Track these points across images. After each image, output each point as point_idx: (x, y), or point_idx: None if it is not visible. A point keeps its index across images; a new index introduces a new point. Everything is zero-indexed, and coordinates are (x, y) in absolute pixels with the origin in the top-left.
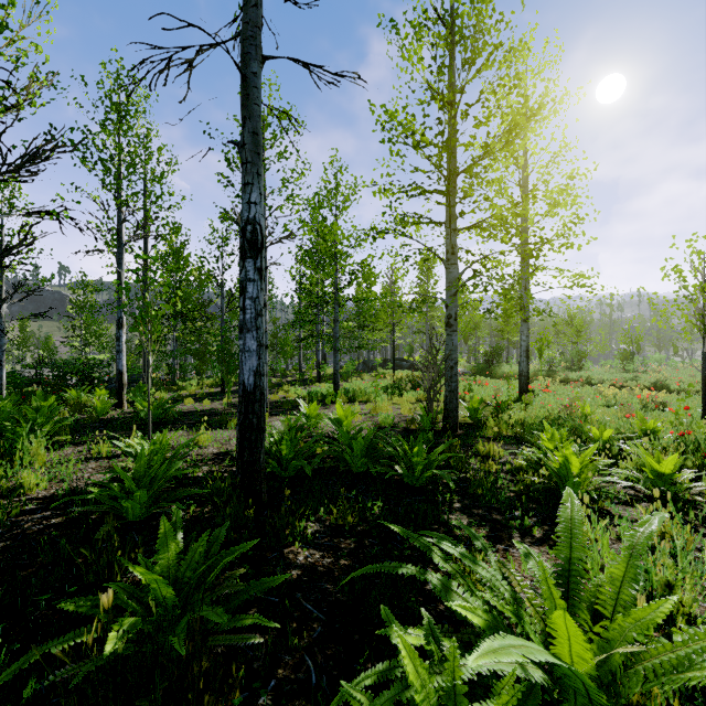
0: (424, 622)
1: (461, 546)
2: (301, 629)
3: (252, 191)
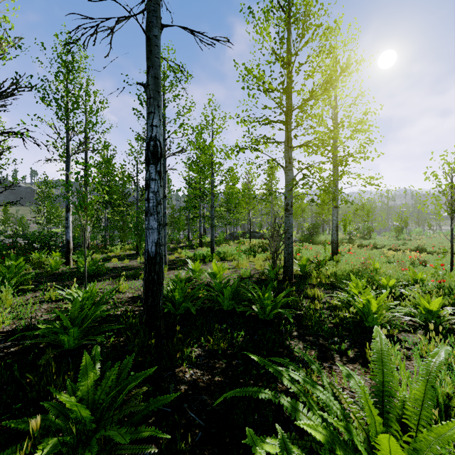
0: (278, 436)
1: (302, 370)
2: (187, 434)
3: (153, 117)
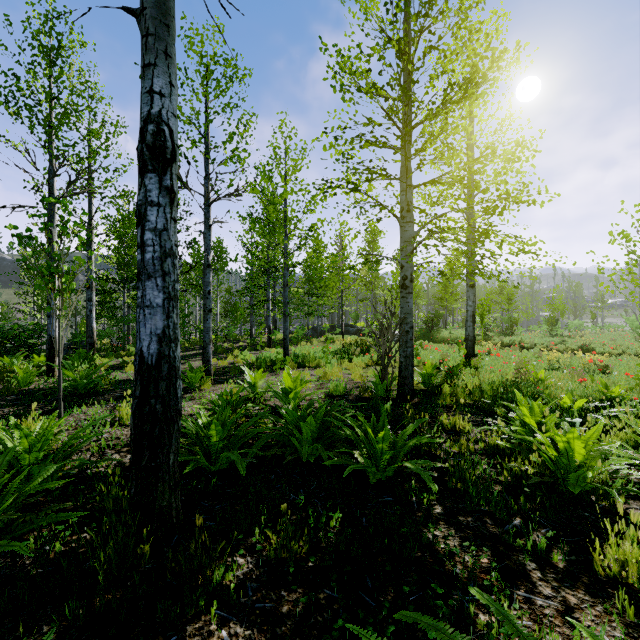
0: None
1: None
2: None
3: (155, 77)
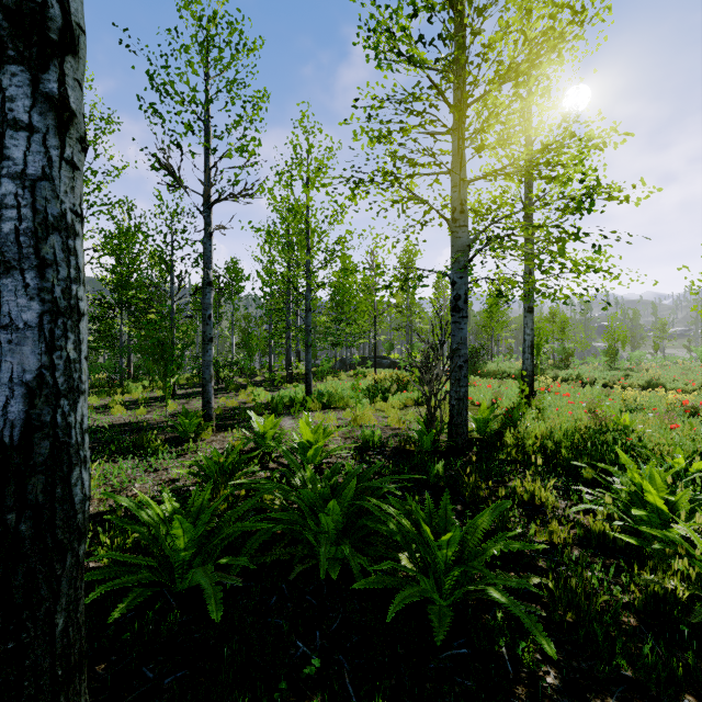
0: None
1: None
2: None
3: None
